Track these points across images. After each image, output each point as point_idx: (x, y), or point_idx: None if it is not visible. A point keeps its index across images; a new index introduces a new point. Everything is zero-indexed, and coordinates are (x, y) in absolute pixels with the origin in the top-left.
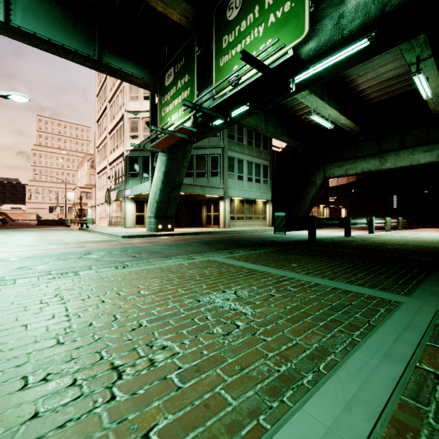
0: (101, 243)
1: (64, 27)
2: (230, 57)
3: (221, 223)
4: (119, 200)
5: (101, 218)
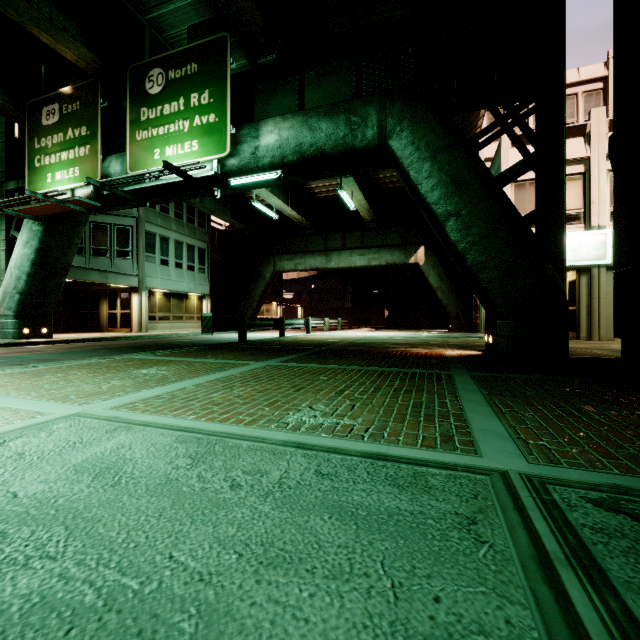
0: None
1: None
2: (151, 136)
3: (135, 326)
4: None
5: None
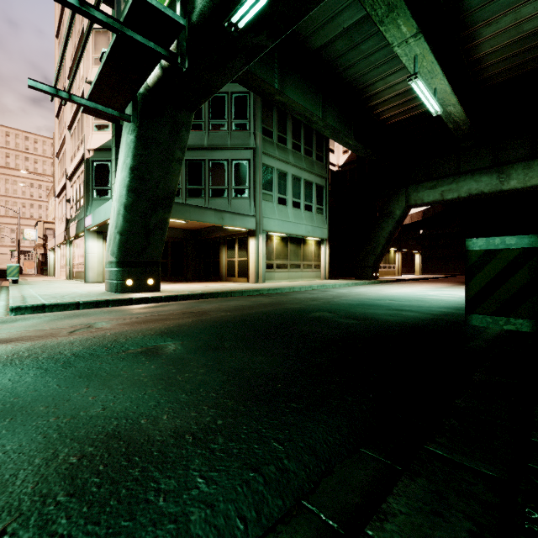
0: None
1: None
2: None
3: (252, 275)
4: (81, 236)
5: (62, 266)
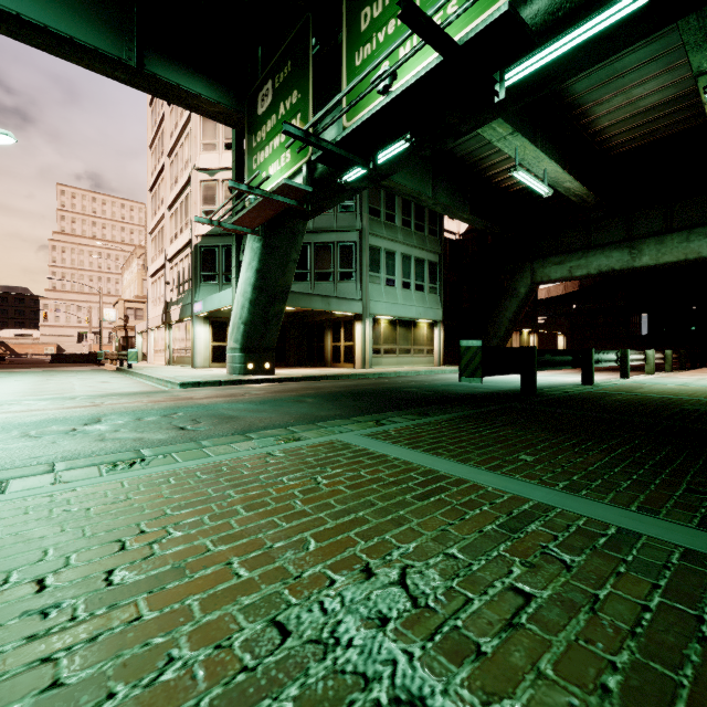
0: (136, 397)
1: (73, 5)
2: (375, 47)
3: (358, 361)
4: (185, 321)
5: (157, 351)
